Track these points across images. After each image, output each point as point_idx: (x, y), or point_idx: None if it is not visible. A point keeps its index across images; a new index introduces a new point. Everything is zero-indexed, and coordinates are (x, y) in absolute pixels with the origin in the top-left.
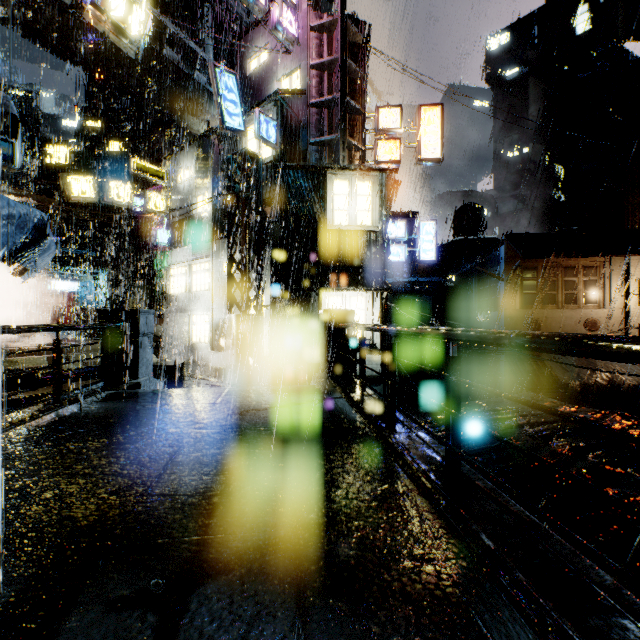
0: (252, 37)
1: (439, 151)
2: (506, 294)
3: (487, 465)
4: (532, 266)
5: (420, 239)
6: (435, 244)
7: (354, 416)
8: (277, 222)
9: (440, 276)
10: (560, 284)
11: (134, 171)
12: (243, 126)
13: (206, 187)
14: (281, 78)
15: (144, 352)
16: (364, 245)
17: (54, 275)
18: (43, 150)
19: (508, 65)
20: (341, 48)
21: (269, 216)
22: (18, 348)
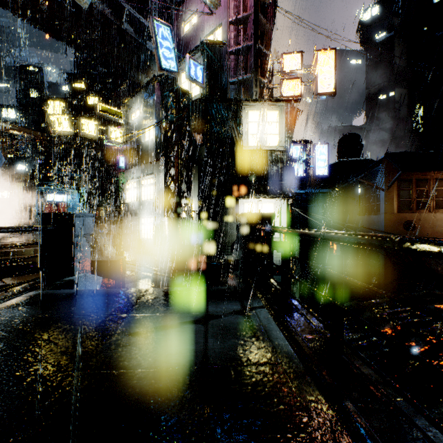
0: (185, 7)
1: (333, 86)
2: (385, 201)
3: (442, 399)
4: (407, 178)
5: (315, 158)
6: (327, 162)
7: (284, 345)
8: (203, 145)
9: (327, 188)
10: (431, 193)
11: (99, 112)
12: (176, 68)
13: (151, 121)
14: (207, 35)
15: (81, 251)
16: (273, 162)
17: (52, 190)
18: (45, 104)
19: (378, 30)
20: (254, 5)
21: (198, 141)
22: (12, 243)
